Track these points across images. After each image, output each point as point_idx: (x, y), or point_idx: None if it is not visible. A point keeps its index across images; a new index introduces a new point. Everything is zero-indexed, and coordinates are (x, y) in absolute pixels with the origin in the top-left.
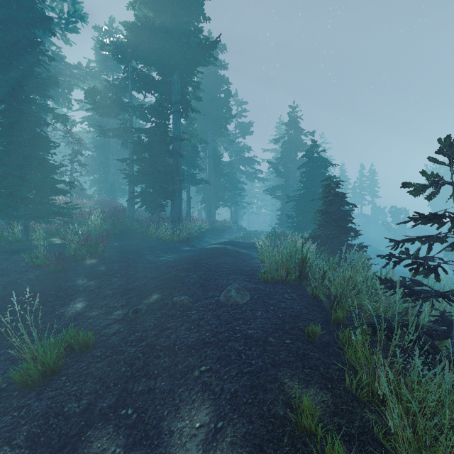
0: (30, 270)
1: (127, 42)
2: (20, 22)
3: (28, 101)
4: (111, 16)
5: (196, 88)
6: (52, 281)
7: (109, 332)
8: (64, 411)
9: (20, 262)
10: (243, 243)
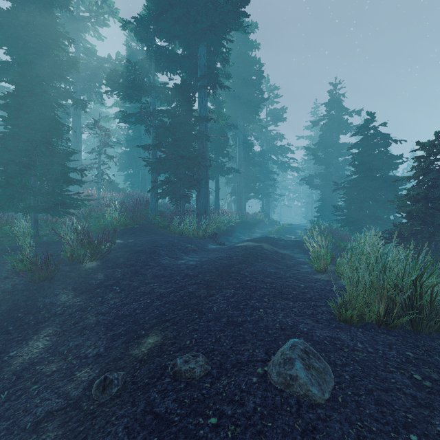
0: (11, 277)
1: (148, 15)
2: (37, 1)
3: (38, 81)
4: (142, 11)
5: (225, 62)
6: (28, 296)
7: None
8: None
9: (7, 265)
10: (281, 240)
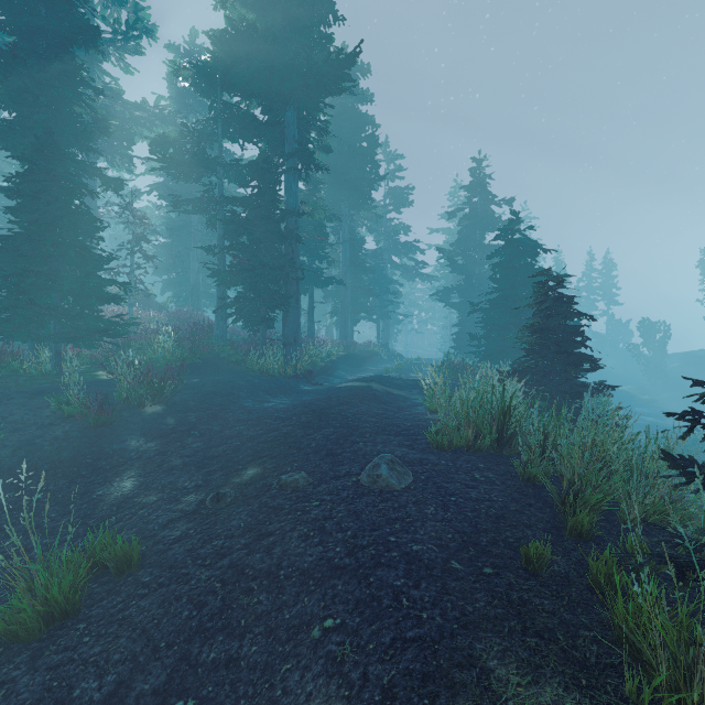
0: (57, 423)
1: (214, 63)
2: (51, 36)
3: (61, 157)
4: (193, 28)
5: (323, 132)
6: (89, 442)
7: (170, 536)
8: (73, 698)
9: (44, 410)
10: (398, 380)
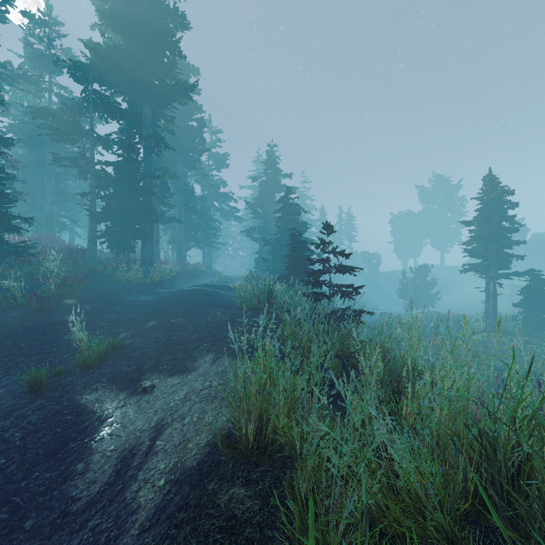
0: (8, 309)
1: (90, 64)
2: None
3: None
4: (48, 2)
5: (169, 121)
6: (40, 318)
7: (126, 343)
8: (123, 372)
9: None
10: (221, 286)
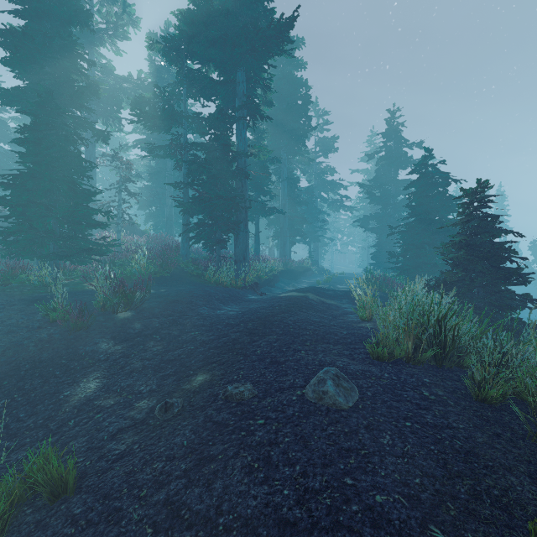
0: (44, 327)
1: (180, 35)
2: (54, 19)
3: (59, 112)
4: (168, 20)
5: (267, 89)
6: (67, 344)
7: (115, 450)
8: None
9: (36, 315)
10: (329, 290)
